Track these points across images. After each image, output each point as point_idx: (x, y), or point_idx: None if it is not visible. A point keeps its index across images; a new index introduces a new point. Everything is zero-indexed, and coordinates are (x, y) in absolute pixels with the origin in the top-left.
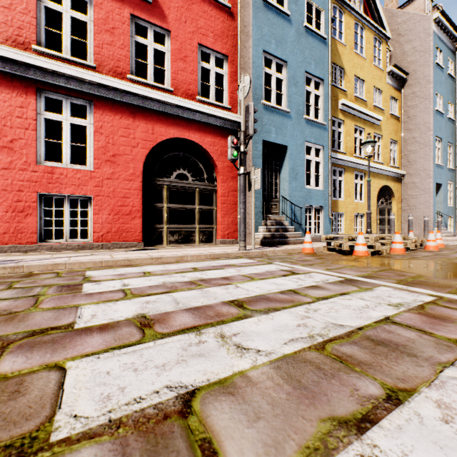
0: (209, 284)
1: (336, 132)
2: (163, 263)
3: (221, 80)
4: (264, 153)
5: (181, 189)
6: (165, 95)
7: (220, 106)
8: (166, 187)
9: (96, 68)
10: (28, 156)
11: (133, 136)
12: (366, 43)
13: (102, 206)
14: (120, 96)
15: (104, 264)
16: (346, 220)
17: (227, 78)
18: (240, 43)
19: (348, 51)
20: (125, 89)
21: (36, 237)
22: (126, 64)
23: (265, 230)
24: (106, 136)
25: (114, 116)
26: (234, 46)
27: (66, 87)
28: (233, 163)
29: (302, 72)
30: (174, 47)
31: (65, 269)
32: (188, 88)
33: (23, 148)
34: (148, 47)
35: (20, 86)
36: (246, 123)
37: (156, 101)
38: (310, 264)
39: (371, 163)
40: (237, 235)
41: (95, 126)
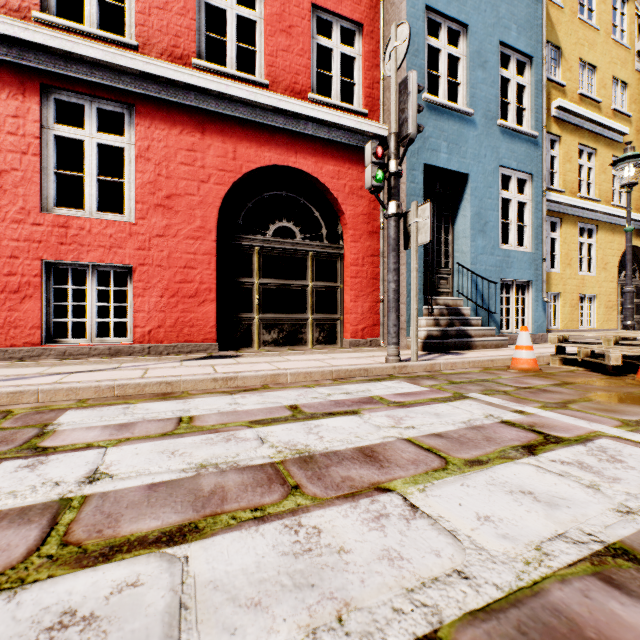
0: (323, 486)
1: (547, 156)
2: (235, 391)
3: (351, 74)
4: (426, 187)
5: (282, 254)
6: (254, 90)
7: (349, 109)
8: (257, 250)
9: (138, 49)
10: (27, 198)
11: (202, 162)
12: (599, 4)
13: (149, 281)
14: (179, 94)
15: (118, 392)
16: (564, 305)
17: (361, 62)
18: (385, 1)
19: (568, 18)
20: (186, 81)
21: (40, 334)
22: (190, 41)
23: (430, 324)
24: (156, 163)
25: (170, 130)
26: (373, 8)
27: (88, 81)
28: (374, 194)
29: (494, 43)
30: (271, 11)
31: (36, 403)
32: (295, 80)
33: (19, 186)
34: (228, 13)
35: (13, 82)
36: (402, 114)
37: (239, 102)
38: (559, 403)
39: (609, 208)
40: (378, 332)
41: (137, 146)
